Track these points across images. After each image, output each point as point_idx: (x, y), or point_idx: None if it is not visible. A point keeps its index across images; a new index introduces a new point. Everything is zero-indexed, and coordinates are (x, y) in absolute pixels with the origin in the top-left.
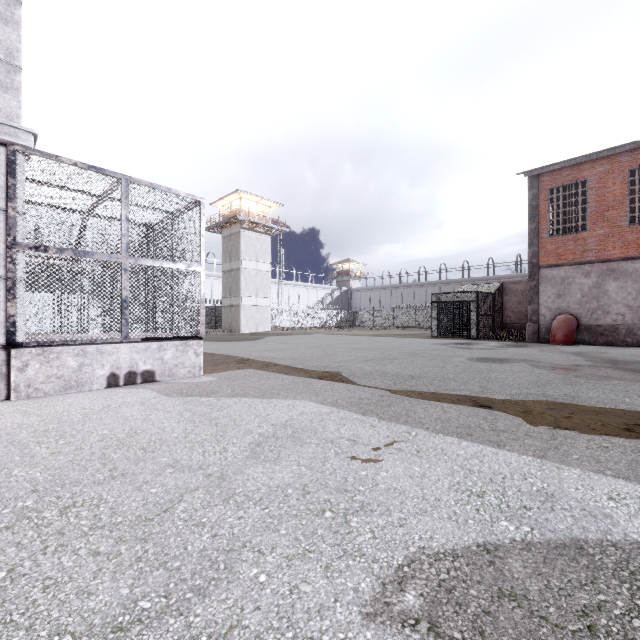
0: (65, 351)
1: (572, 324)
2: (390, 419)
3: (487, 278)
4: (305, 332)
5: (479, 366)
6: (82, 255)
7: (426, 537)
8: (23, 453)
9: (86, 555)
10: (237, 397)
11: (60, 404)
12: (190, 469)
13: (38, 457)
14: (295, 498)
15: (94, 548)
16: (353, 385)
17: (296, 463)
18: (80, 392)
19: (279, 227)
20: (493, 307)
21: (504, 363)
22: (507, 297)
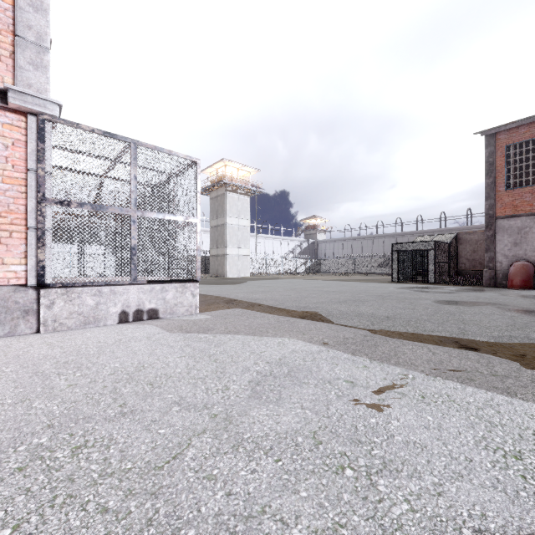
0: (84, 291)
1: (530, 270)
2: (381, 360)
3: (439, 230)
4: (279, 277)
5: (448, 308)
6: (98, 209)
7: (476, 514)
8: (44, 384)
9: (94, 511)
10: (231, 334)
11: (80, 337)
12: (195, 408)
13: (57, 389)
14: (307, 449)
15: (103, 502)
16: (333, 324)
17: (299, 405)
18: (97, 327)
19: (257, 189)
20: (449, 255)
21: (471, 306)
22: (462, 246)
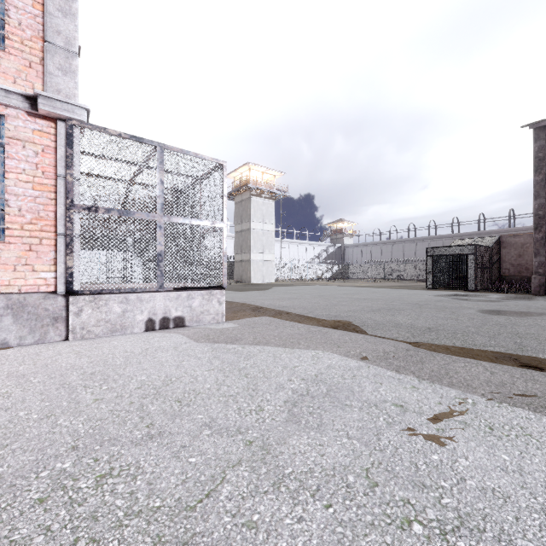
0: (111, 298)
1: None
2: (431, 379)
3: (478, 233)
4: (305, 283)
5: (497, 319)
6: (125, 214)
7: None
8: (70, 398)
9: None
10: (260, 345)
11: (107, 346)
12: (228, 432)
13: (83, 404)
14: (361, 492)
15: None
16: (369, 336)
17: (344, 434)
18: (123, 335)
19: (282, 192)
20: (491, 260)
21: (523, 316)
22: (505, 250)
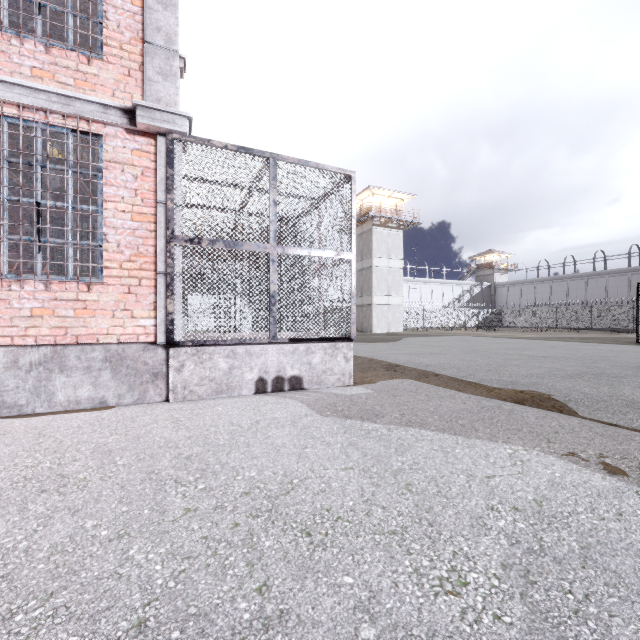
0: (216, 351)
1: None
2: None
3: None
4: (443, 333)
5: None
6: (232, 246)
7: None
8: (155, 501)
9: None
10: (413, 427)
11: (210, 413)
12: None
13: (168, 516)
14: None
15: None
16: (588, 421)
17: None
18: (230, 397)
19: (412, 220)
20: None
21: None
22: None
